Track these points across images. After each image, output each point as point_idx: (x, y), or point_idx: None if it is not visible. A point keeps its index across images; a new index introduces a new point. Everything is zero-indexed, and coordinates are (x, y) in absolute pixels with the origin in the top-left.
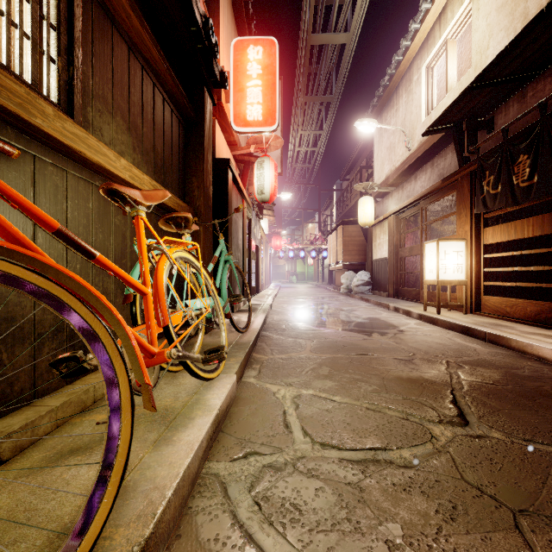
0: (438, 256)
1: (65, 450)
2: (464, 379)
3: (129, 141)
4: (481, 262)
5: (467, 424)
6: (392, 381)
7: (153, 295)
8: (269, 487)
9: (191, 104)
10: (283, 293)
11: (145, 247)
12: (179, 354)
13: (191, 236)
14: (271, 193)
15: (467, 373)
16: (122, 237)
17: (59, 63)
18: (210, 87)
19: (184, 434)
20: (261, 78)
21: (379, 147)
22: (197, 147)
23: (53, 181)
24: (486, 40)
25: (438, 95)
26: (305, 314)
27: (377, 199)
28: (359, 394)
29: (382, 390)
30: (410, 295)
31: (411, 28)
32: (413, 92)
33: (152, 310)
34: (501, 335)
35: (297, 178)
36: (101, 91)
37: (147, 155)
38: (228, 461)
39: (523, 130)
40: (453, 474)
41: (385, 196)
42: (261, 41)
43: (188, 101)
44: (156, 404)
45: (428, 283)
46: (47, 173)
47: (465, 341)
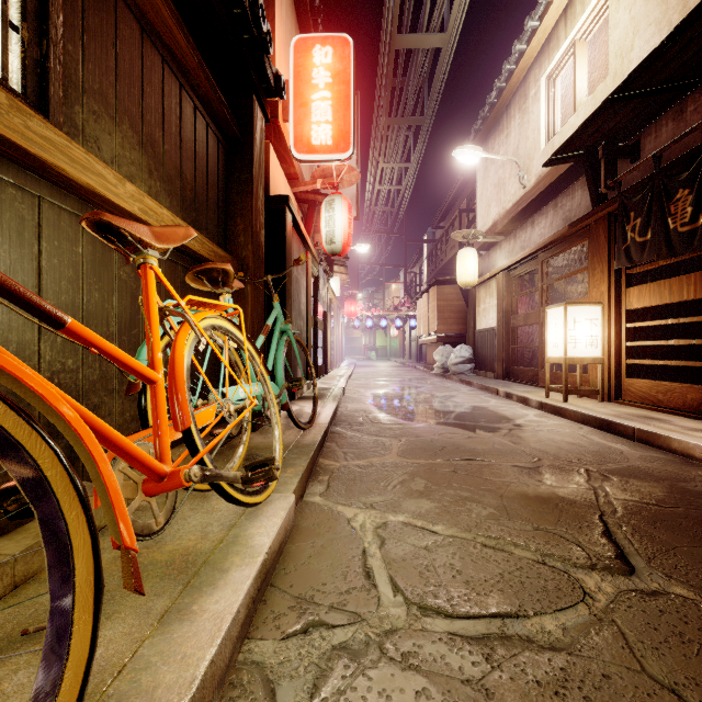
0: (566, 325)
1: (18, 632)
2: (615, 498)
3: (143, 160)
4: (623, 333)
5: (632, 572)
6: (515, 501)
7: (168, 382)
8: (342, 689)
9: (235, 118)
10: (359, 374)
11: (155, 311)
12: (204, 473)
13: (235, 298)
14: (343, 243)
15: (617, 487)
16: (131, 297)
17: (23, 32)
18: (260, 95)
19: (210, 599)
20: (331, 89)
21: (483, 184)
22: (244, 177)
23: (16, 211)
24: (630, 38)
25: (563, 114)
26: (389, 402)
27: (480, 252)
28: (470, 522)
29: (502, 515)
30: (525, 376)
31: (528, 27)
32: (529, 111)
33: (163, 406)
34: (656, 433)
35: (377, 226)
36: (97, 85)
37: (171, 183)
38: (278, 638)
39: (682, 156)
40: (628, 663)
41: (492, 247)
42: (331, 40)
43: (230, 112)
44: (173, 546)
45: (551, 361)
46: (6, 198)
47: (606, 439)
